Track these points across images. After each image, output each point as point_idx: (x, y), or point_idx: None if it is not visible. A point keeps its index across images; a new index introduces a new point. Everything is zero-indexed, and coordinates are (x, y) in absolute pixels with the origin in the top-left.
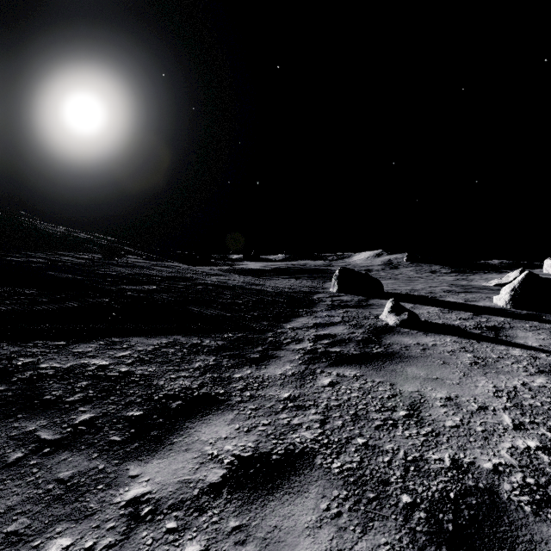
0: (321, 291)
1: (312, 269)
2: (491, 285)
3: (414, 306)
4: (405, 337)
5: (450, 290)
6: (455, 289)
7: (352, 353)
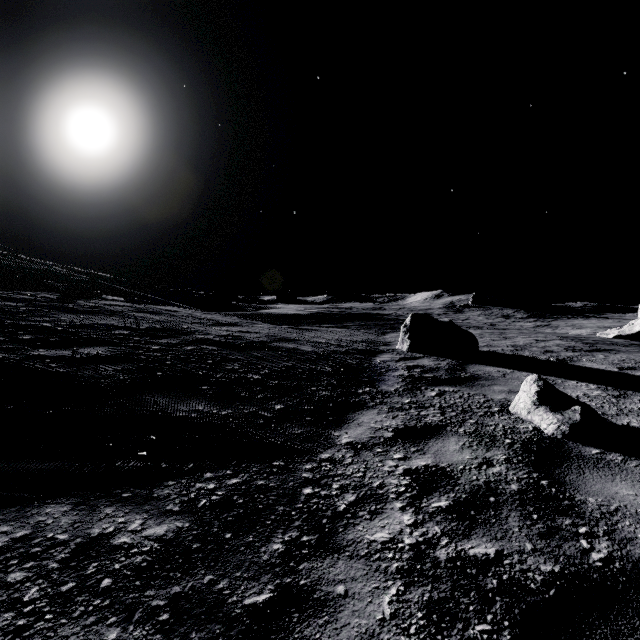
0: (384, 349)
1: (363, 315)
2: (609, 337)
3: (550, 381)
4: (612, 478)
5: (572, 347)
6: (577, 345)
7: (540, 572)
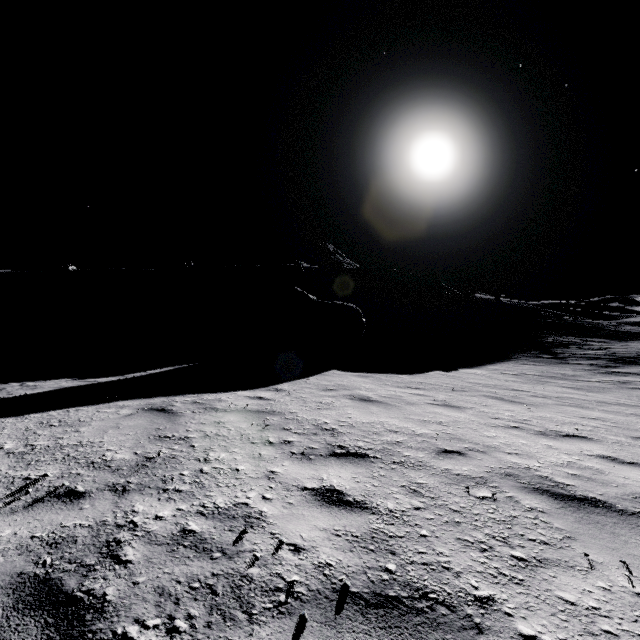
0: None
1: None
2: None
3: None
4: None
5: None
6: None
7: None
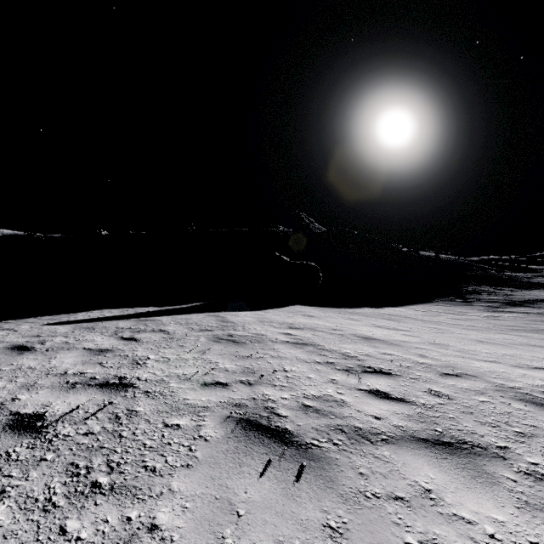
0: None
1: None
2: None
3: None
4: None
5: None
6: None
7: None
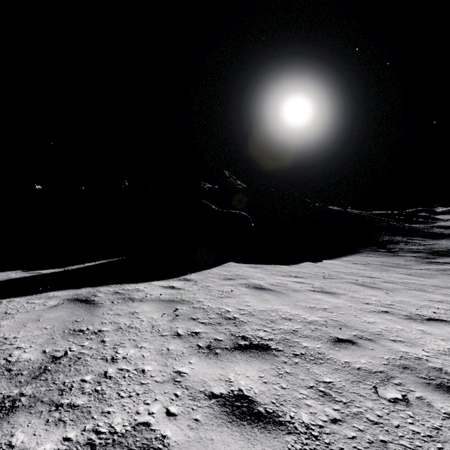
0: None
1: None
2: None
3: None
4: None
5: None
6: None
7: None
